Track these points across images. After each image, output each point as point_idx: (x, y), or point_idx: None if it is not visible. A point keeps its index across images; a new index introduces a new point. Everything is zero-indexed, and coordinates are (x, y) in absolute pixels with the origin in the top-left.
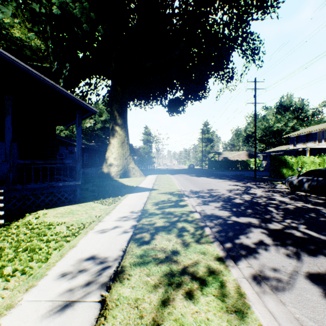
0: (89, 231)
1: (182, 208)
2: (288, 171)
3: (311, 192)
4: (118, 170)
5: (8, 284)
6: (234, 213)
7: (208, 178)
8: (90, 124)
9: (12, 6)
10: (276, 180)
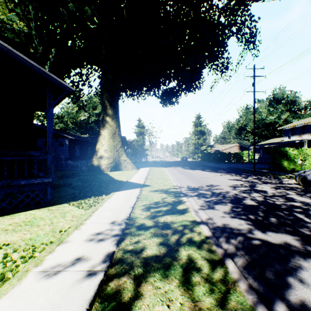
0: (31, 269)
1: (182, 216)
2: (289, 164)
3: None
4: (109, 163)
5: None
6: (254, 223)
7: (203, 171)
8: (85, 117)
9: None
10: (278, 173)
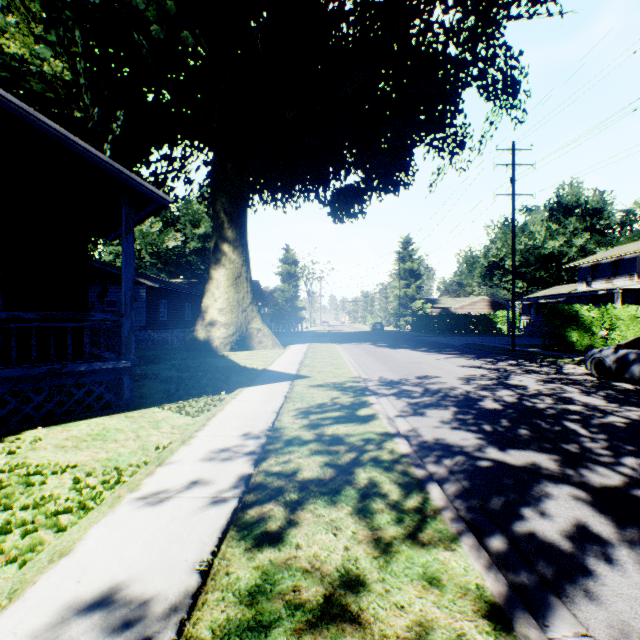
0: (124, 495)
1: (365, 425)
2: (581, 338)
3: None
4: (227, 335)
5: None
6: (488, 437)
7: (414, 351)
8: (176, 242)
9: None
10: (559, 355)
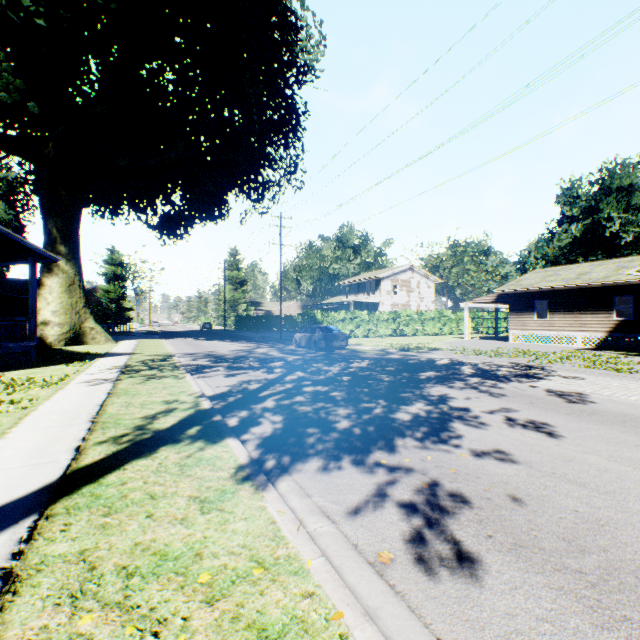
0: (79, 374)
1: (168, 362)
2: None
3: (312, 348)
4: (62, 333)
5: (45, 389)
6: (216, 362)
7: (221, 341)
8: None
9: None
10: None
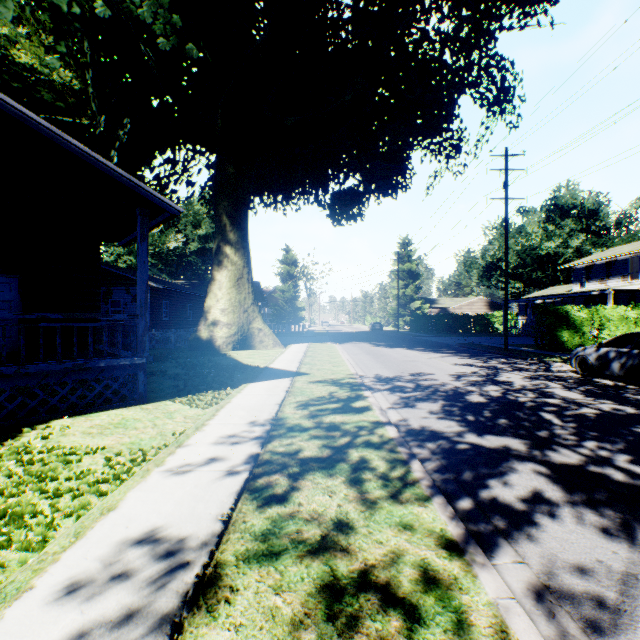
0: (152, 468)
1: (359, 415)
2: (572, 337)
3: (626, 379)
4: (229, 335)
5: None
6: (470, 425)
7: (410, 350)
8: (177, 243)
9: (15, 1)
10: (550, 354)
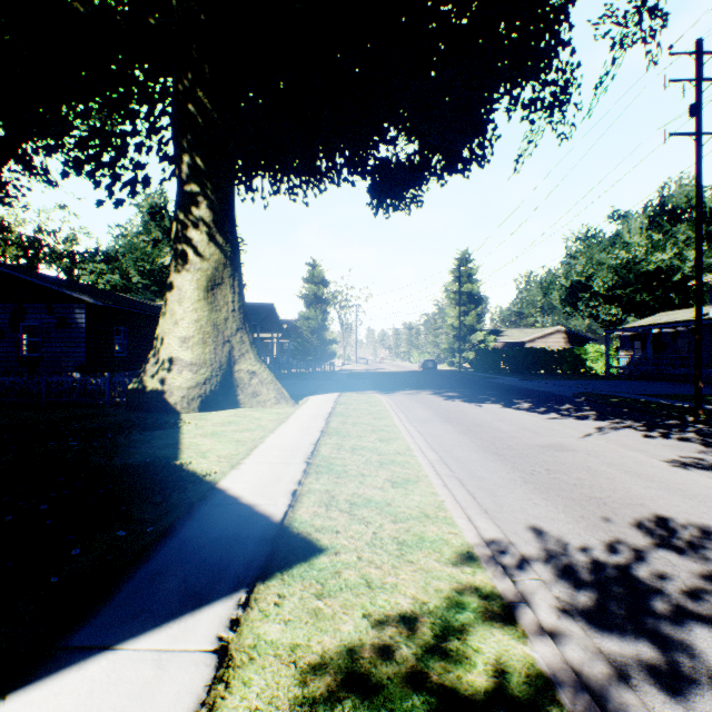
0: None
1: None
2: None
3: None
4: (194, 384)
5: None
6: None
7: (516, 411)
8: None
9: None
10: None
